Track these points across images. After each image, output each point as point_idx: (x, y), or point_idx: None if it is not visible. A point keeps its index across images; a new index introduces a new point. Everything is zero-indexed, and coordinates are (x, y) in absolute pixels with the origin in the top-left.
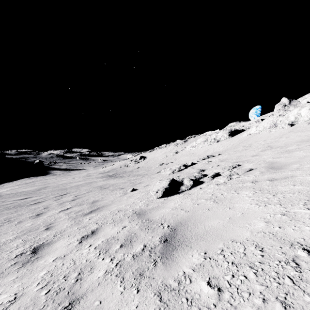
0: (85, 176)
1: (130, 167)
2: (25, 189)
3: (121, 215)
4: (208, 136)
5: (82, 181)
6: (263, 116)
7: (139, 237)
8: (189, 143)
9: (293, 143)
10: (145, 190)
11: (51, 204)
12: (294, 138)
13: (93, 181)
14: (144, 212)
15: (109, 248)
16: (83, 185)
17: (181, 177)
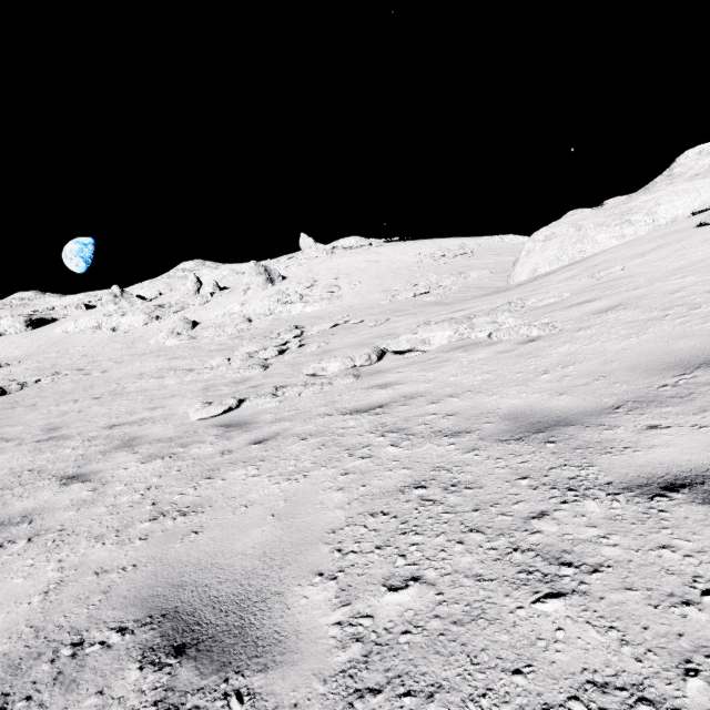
0: None
1: None
2: None
3: None
4: None
5: None
6: (90, 295)
7: (18, 401)
8: None
9: (103, 354)
10: None
11: None
12: (107, 350)
13: None
14: None
15: (6, 405)
16: None
17: None
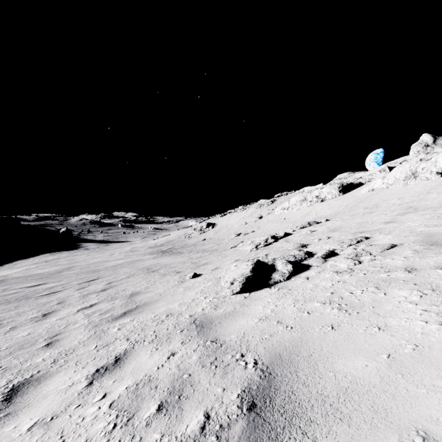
0: (128, 251)
1: (193, 238)
2: (42, 270)
3: (171, 326)
4: (307, 193)
5: (122, 260)
6: (390, 163)
7: (197, 385)
8: (278, 203)
9: None
10: (212, 277)
11: (70, 296)
12: None
13: (139, 260)
14: (209, 322)
15: (135, 411)
16: (123, 266)
17: (270, 257)
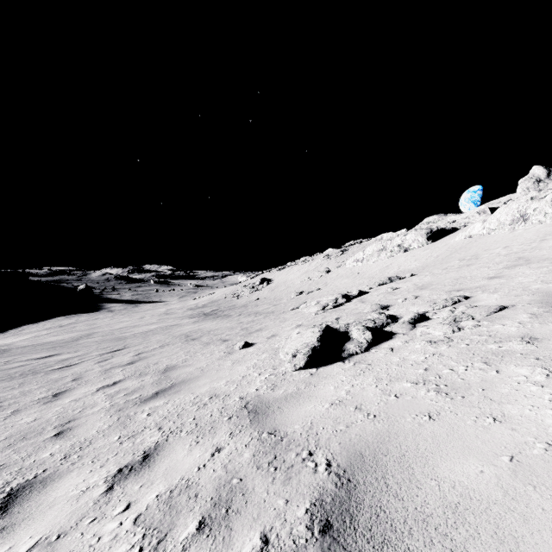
0: (162, 314)
1: (243, 298)
2: (54, 337)
3: (215, 411)
4: (387, 241)
5: (155, 324)
6: (491, 203)
7: (250, 495)
8: (350, 254)
9: None
10: (268, 347)
11: (89, 371)
12: None
13: (175, 325)
14: (265, 406)
15: (168, 529)
16: (156, 332)
17: (342, 321)
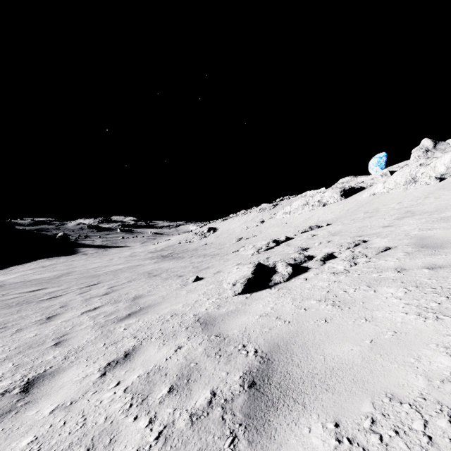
0: (128, 256)
1: (194, 243)
2: (40, 275)
3: (176, 324)
4: (309, 197)
5: (122, 264)
6: (392, 167)
7: (203, 371)
8: (280, 207)
9: (449, 206)
10: (215, 280)
11: (72, 300)
12: (450, 199)
13: (139, 265)
14: (212, 320)
15: (148, 393)
16: (124, 270)
17: (271, 260)
